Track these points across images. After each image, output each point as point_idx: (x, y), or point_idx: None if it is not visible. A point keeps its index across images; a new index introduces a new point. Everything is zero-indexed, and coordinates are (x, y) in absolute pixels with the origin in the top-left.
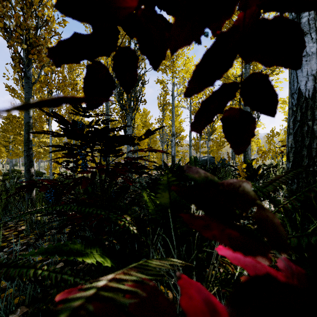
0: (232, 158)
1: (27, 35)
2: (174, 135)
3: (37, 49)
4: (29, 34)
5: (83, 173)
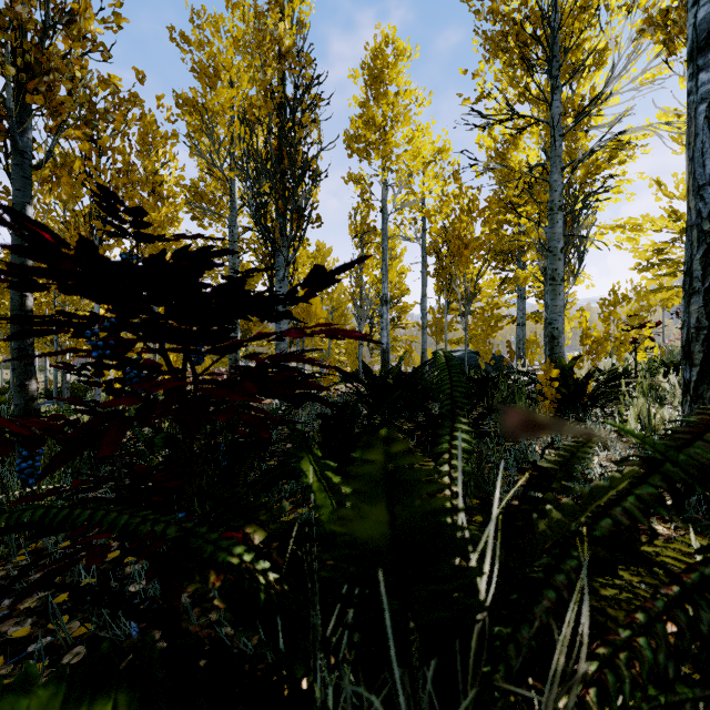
0: (517, 355)
1: (16, 43)
2: (386, 303)
3: (46, 82)
4: (22, 40)
5: (115, 404)
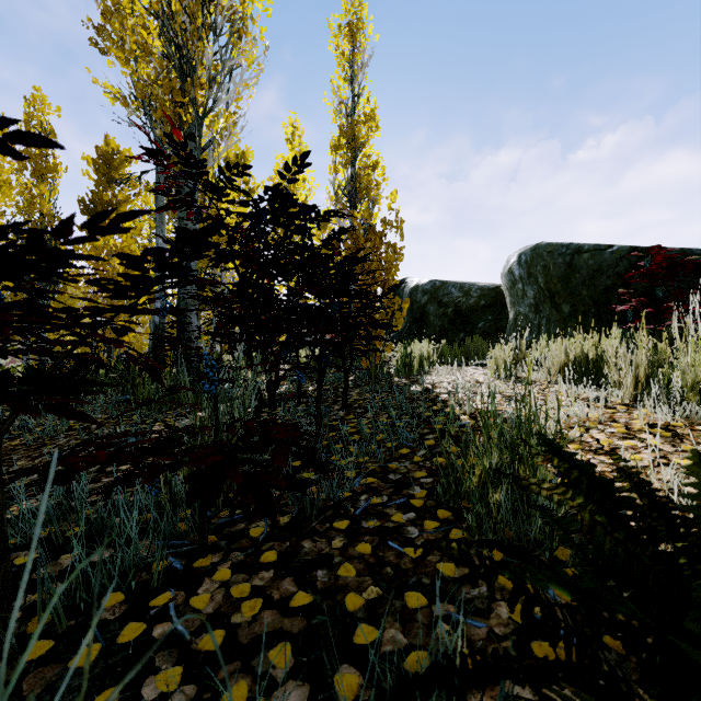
0: None
1: None
2: None
3: None
4: None
5: None
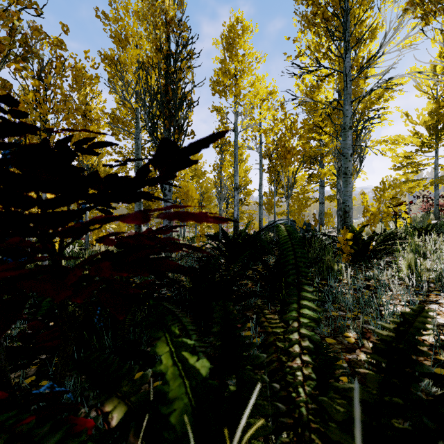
0: (319, 222)
1: None
2: (237, 189)
3: None
4: None
5: None
